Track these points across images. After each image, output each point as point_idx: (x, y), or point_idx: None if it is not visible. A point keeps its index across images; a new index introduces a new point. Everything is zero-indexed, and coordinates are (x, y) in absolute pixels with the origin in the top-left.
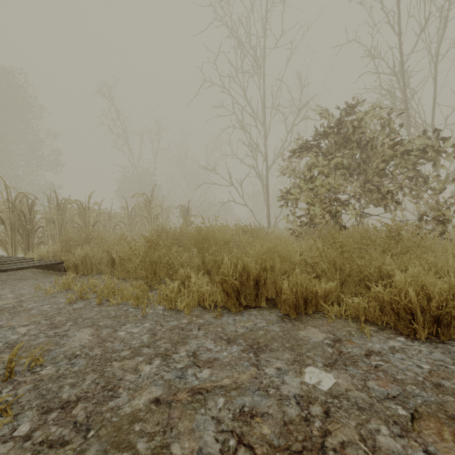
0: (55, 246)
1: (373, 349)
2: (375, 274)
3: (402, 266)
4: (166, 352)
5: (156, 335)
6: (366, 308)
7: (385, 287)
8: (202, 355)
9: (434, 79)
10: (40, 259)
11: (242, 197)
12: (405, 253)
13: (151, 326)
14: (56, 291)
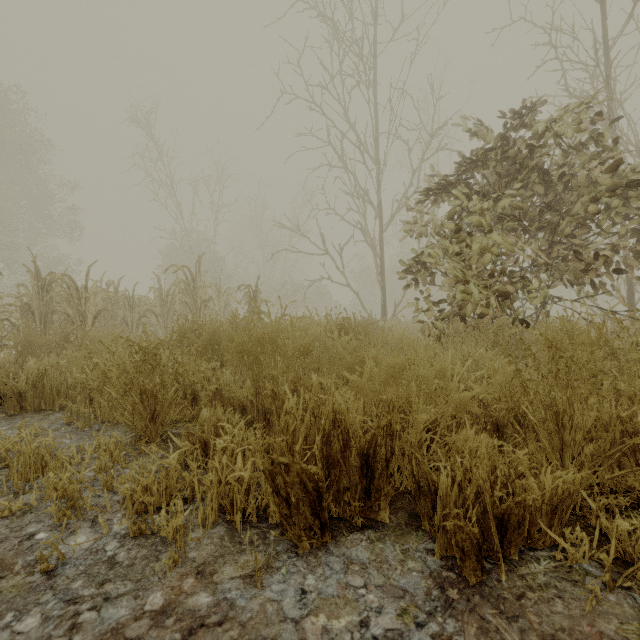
0: (5, 354)
1: None
2: None
3: None
4: None
5: None
6: None
7: None
8: None
9: None
10: None
11: (343, 272)
12: None
13: (35, 634)
14: None
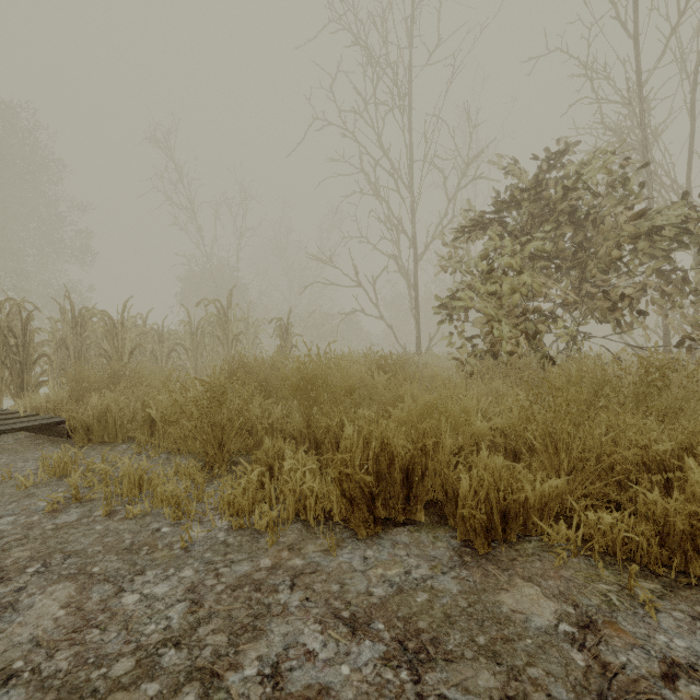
0: (59, 390)
1: (674, 655)
2: (636, 459)
3: (685, 443)
4: (214, 663)
5: (200, 604)
6: (630, 536)
7: (653, 483)
8: (294, 677)
9: (691, 111)
10: (30, 413)
11: (376, 305)
12: (675, 411)
13: (194, 578)
14: (38, 482)
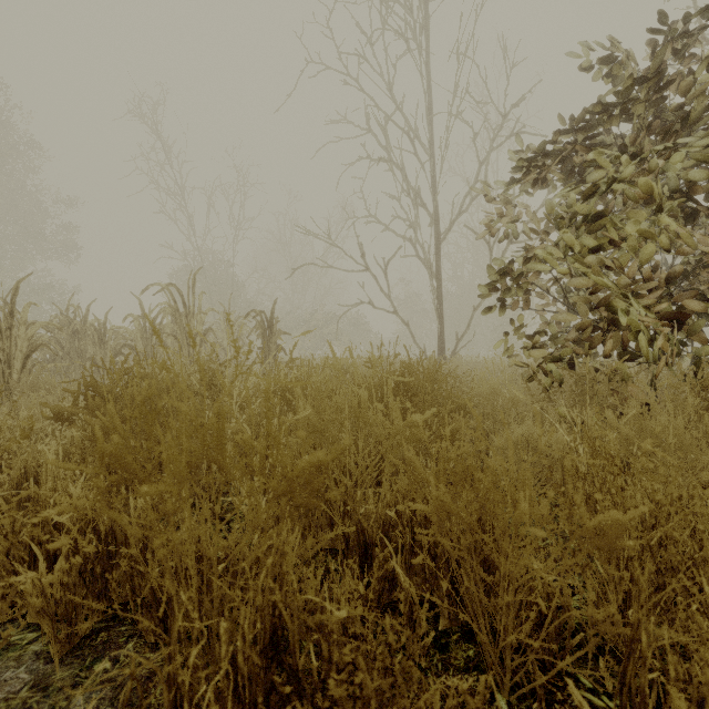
0: None
1: None
2: None
3: None
4: None
5: None
6: None
7: None
8: None
9: None
10: None
11: (388, 295)
12: None
13: None
14: None
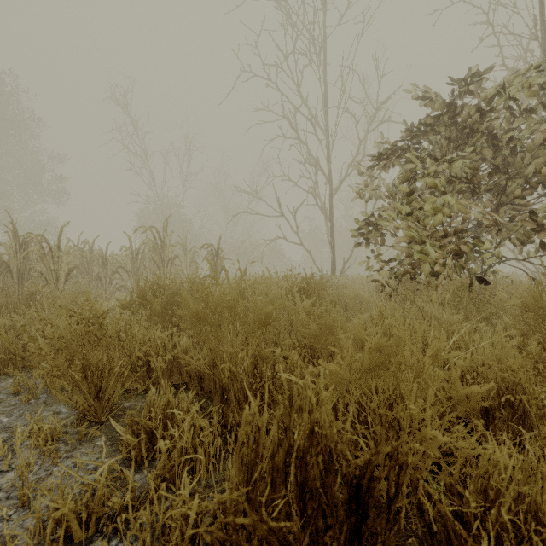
0: None
1: None
2: None
3: None
4: None
5: None
6: None
7: None
8: None
9: None
10: None
11: (296, 232)
12: None
13: None
14: None
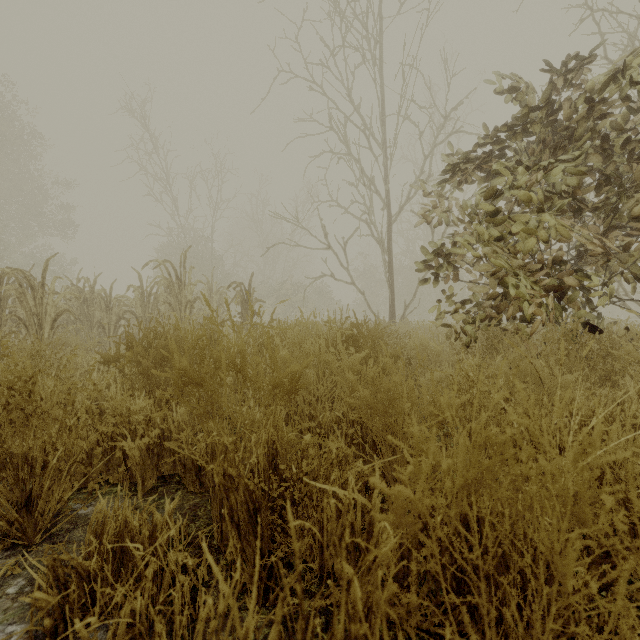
0: None
1: None
2: None
3: None
4: None
5: None
6: None
7: None
8: None
9: None
10: None
11: (347, 269)
12: None
13: None
14: None
